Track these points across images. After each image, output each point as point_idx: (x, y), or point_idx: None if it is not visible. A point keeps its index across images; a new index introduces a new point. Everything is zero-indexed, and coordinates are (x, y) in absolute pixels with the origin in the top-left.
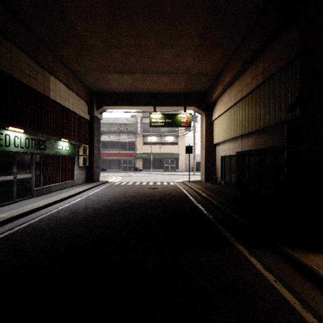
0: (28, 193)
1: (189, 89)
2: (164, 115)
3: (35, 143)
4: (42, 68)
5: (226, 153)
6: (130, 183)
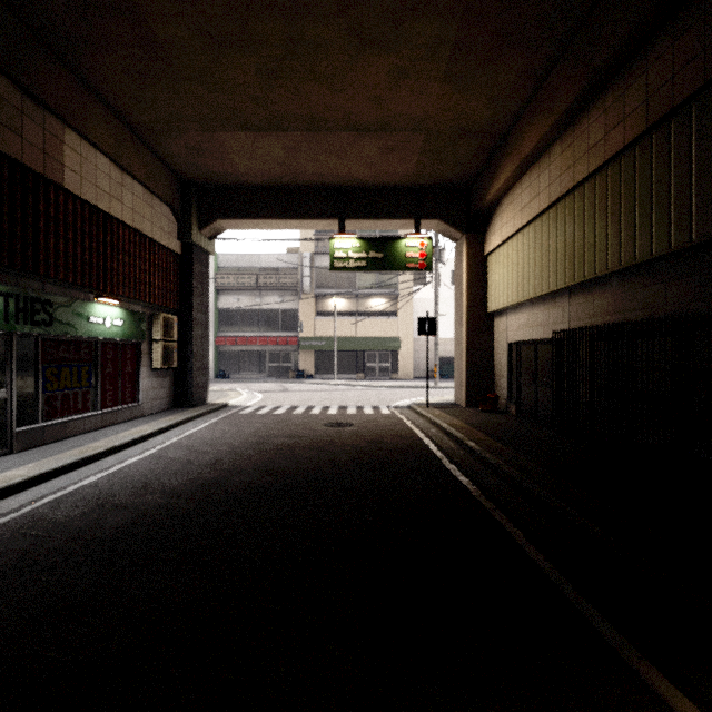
0: None
1: (427, 174)
2: (366, 242)
3: (16, 305)
4: (39, 105)
5: (523, 335)
6: (283, 409)
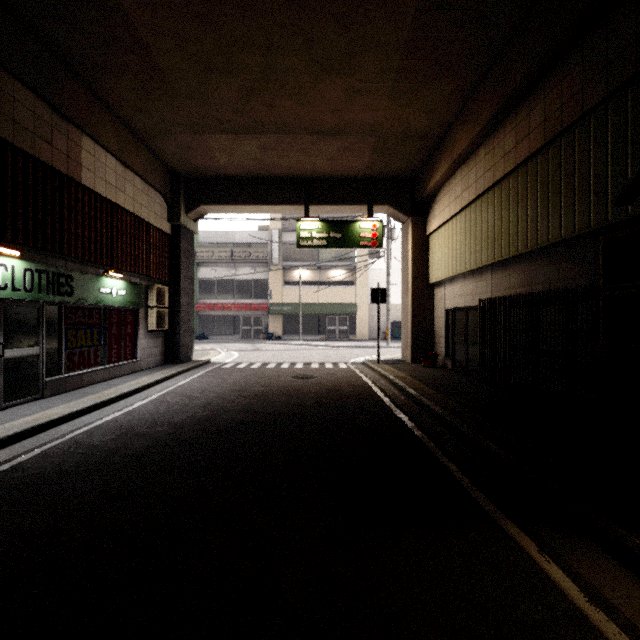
0: (31, 389)
1: (378, 168)
2: (327, 224)
3: (47, 280)
4: (64, 119)
5: (457, 303)
6: (257, 365)
